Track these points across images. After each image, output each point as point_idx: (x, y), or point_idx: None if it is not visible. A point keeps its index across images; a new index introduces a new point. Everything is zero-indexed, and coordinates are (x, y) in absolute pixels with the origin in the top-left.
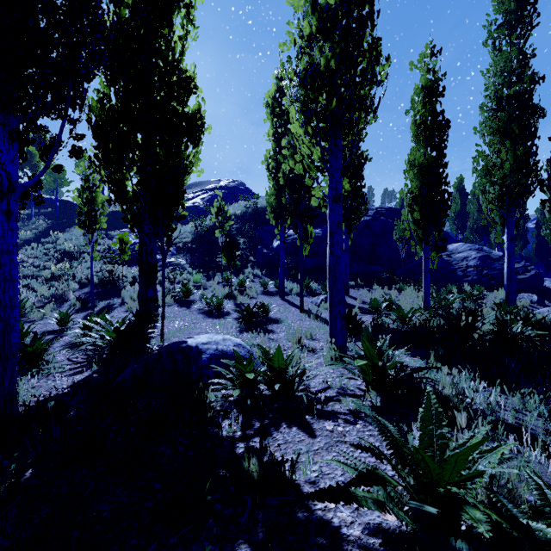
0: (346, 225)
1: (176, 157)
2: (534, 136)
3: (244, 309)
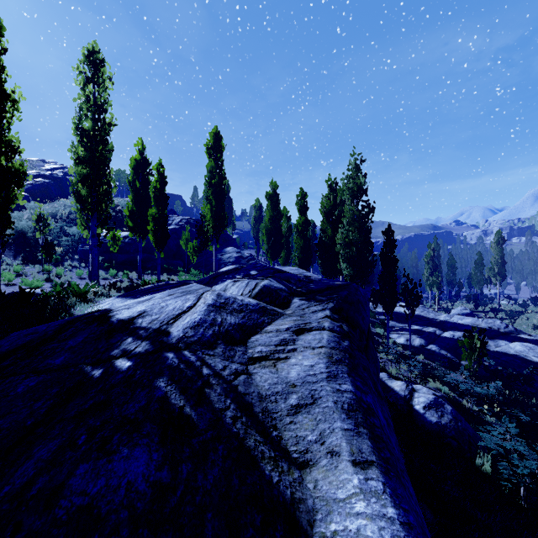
0: (139, 236)
1: (5, 196)
2: (222, 203)
3: (56, 284)
